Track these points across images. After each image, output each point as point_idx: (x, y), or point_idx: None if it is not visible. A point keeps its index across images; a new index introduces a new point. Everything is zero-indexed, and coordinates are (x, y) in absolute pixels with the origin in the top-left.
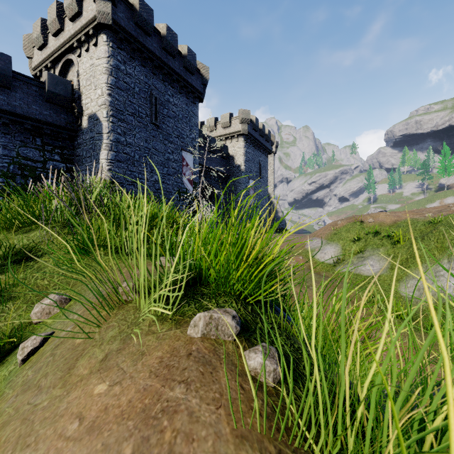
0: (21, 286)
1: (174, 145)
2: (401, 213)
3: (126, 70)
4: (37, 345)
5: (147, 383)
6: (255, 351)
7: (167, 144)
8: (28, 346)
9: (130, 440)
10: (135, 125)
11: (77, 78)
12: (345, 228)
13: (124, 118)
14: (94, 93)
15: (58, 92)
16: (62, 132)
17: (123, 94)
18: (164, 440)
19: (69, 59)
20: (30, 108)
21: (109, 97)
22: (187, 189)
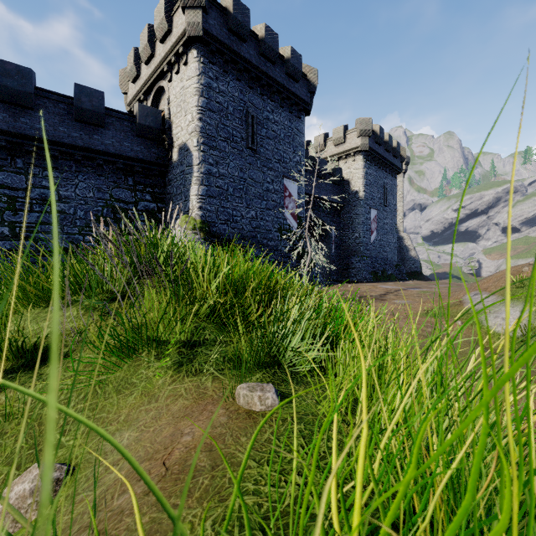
0: (18, 419)
1: (274, 172)
2: None
3: (219, 88)
4: None
5: None
6: None
7: (265, 171)
8: None
9: None
10: (228, 152)
11: (168, 106)
12: None
13: (216, 145)
14: (184, 120)
15: (148, 124)
16: (153, 168)
17: (215, 117)
18: None
19: (160, 87)
20: (122, 145)
21: (200, 122)
22: (290, 226)
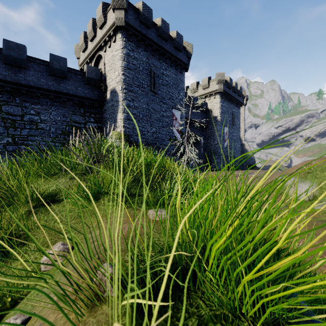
0: (43, 227)
1: (166, 105)
2: None
3: (134, 55)
4: None
5: None
6: None
7: (161, 105)
8: None
9: None
10: (139, 93)
11: (104, 66)
12: (320, 167)
13: (132, 89)
14: (114, 74)
15: (93, 77)
16: (95, 103)
17: (131, 73)
18: None
19: (99, 55)
20: (77, 89)
21: (123, 76)
22: (176, 137)
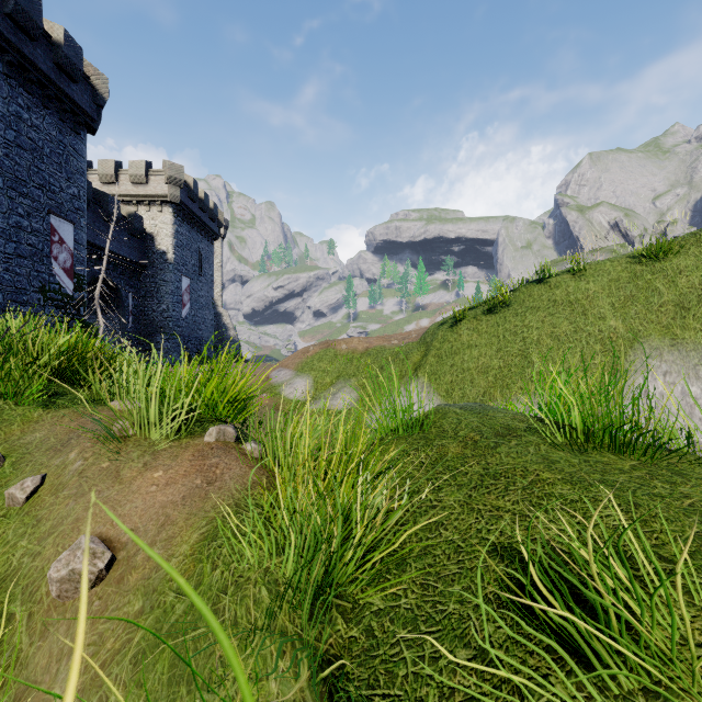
0: None
1: (31, 201)
2: (373, 339)
3: None
4: (39, 484)
5: (192, 463)
6: (249, 443)
7: (15, 197)
8: (29, 486)
9: (198, 478)
10: None
11: None
12: (318, 355)
13: None
14: None
15: None
16: None
17: None
18: (217, 473)
19: None
20: None
21: None
22: (62, 286)
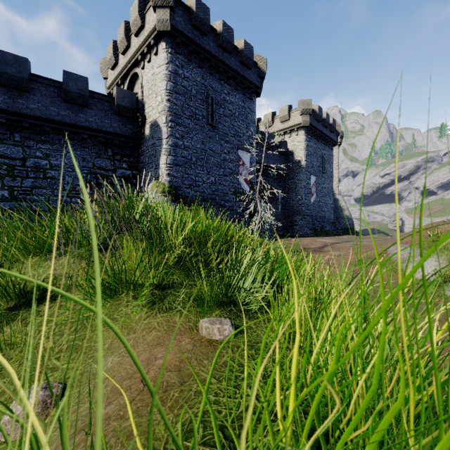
0: (21, 347)
1: (230, 144)
2: None
3: (184, 74)
4: None
5: None
6: None
7: (223, 144)
8: None
9: None
10: (192, 127)
11: (141, 89)
12: None
13: (182, 122)
14: (155, 101)
15: (125, 105)
16: (129, 141)
17: (180, 98)
18: None
19: (135, 73)
20: (103, 122)
21: (168, 103)
22: (244, 190)
